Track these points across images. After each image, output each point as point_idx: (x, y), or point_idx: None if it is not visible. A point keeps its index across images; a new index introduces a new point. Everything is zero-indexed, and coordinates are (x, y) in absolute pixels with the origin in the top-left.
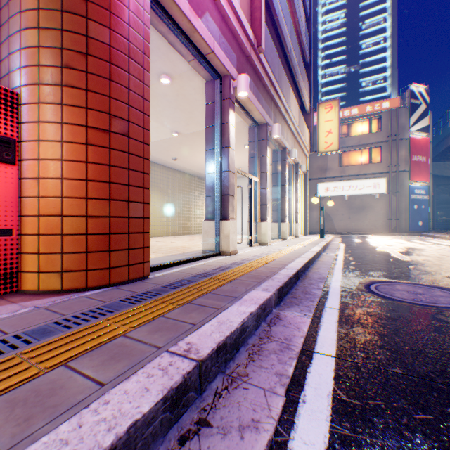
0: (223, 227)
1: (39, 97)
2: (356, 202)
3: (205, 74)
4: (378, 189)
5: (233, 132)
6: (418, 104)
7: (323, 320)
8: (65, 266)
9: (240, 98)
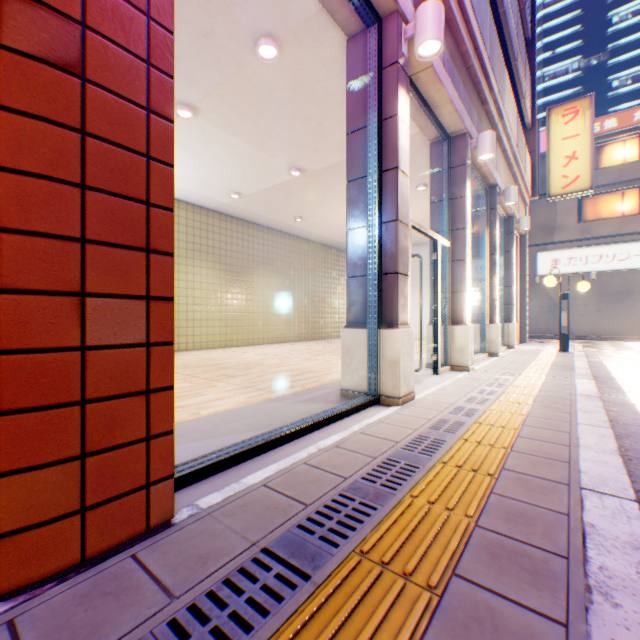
0: (385, 342)
1: None
2: (612, 284)
3: (345, 16)
4: None
5: (406, 138)
6: None
7: None
8: None
9: (422, 59)
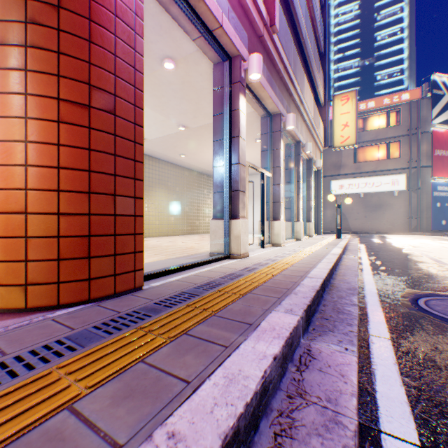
0: (233, 227)
1: None
2: (372, 200)
3: (213, 55)
4: (397, 186)
5: (244, 120)
6: (441, 95)
7: (374, 361)
8: (30, 277)
9: (252, 81)
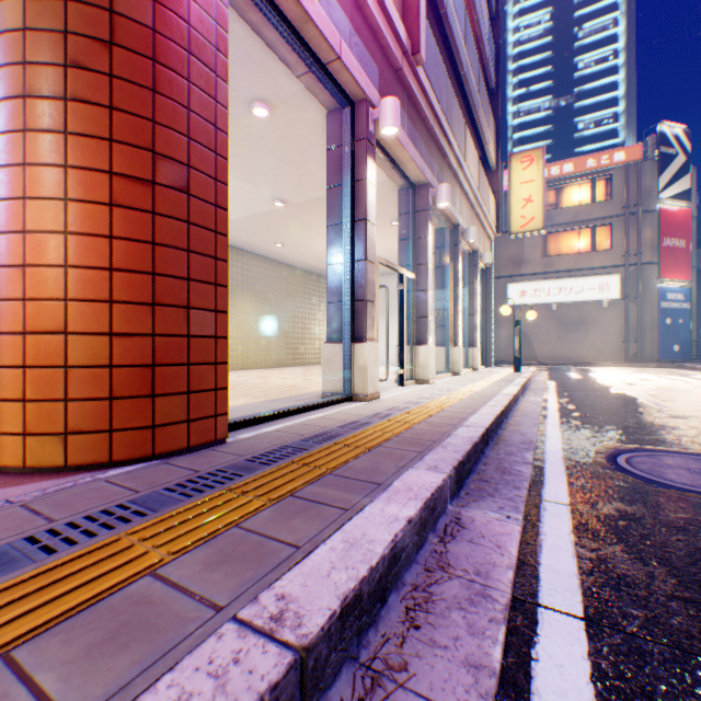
0: (357, 354)
1: (25, 120)
2: (570, 314)
3: (326, 98)
4: (607, 293)
5: (373, 195)
6: (673, 154)
7: (544, 530)
8: (72, 423)
9: (385, 137)
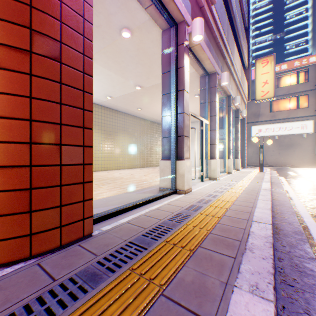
0: (179, 166)
1: None
2: (285, 141)
3: (161, 22)
4: (306, 129)
5: (188, 76)
6: None
7: None
8: None
9: (195, 42)
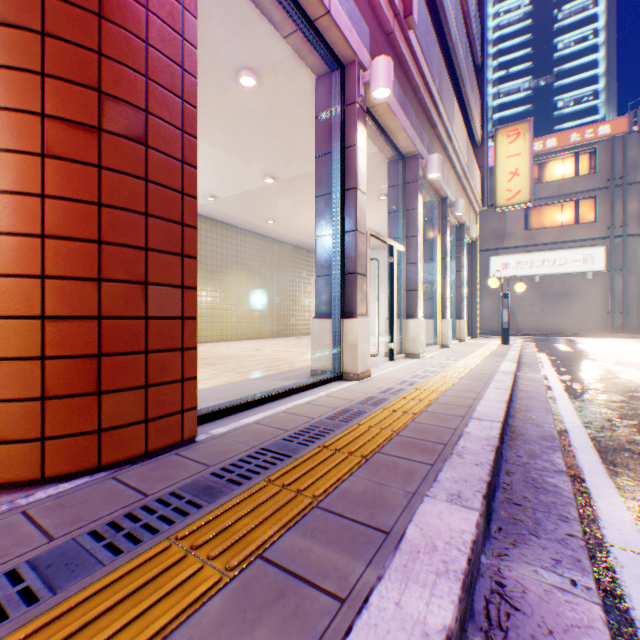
0: (347, 330)
1: None
2: (553, 286)
3: (315, 61)
4: (591, 264)
5: (364, 163)
6: None
7: (639, 618)
8: None
9: (377, 101)
